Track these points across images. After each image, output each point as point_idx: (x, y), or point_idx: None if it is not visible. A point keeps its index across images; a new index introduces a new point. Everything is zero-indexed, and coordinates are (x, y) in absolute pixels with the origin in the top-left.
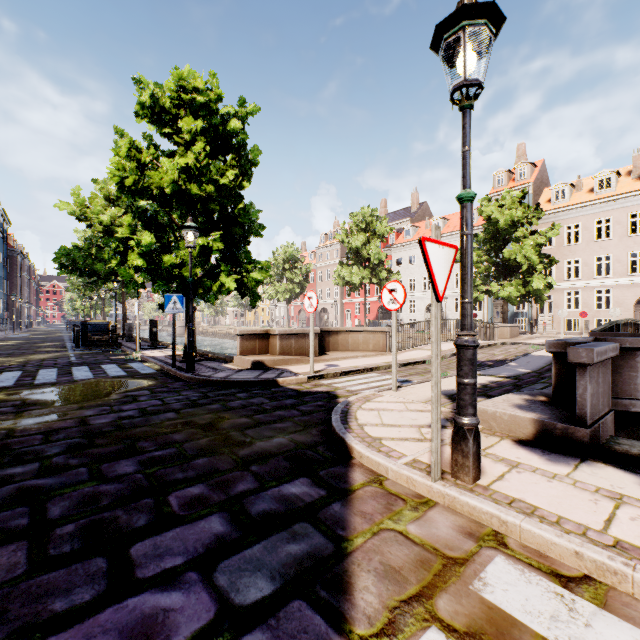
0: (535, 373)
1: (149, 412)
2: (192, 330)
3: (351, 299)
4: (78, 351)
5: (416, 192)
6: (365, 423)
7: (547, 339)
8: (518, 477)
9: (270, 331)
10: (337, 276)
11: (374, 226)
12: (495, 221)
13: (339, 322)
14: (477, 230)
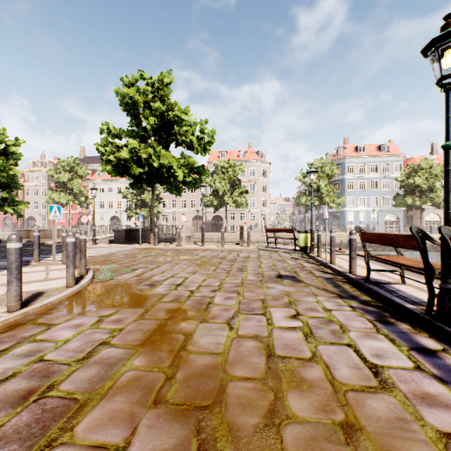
0: None
1: None
2: None
3: None
4: None
5: None
6: None
7: None
8: (102, 245)
9: (31, 229)
10: (49, 197)
11: (76, 169)
12: None
13: (46, 227)
14: None
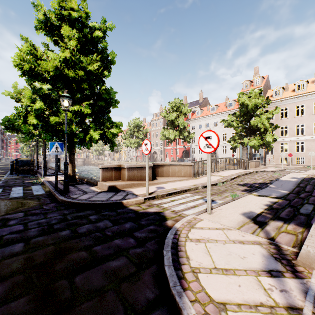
0: (293, 194)
1: (1, 242)
2: (67, 166)
3: (169, 147)
4: (9, 176)
5: (202, 92)
6: (198, 267)
7: (274, 168)
8: None
9: (121, 165)
10: (162, 135)
11: (181, 109)
12: (246, 105)
13: (162, 158)
14: (234, 111)
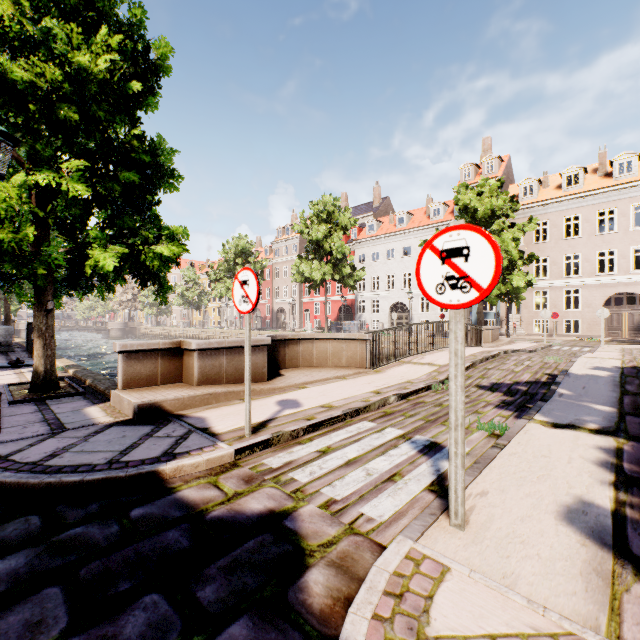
0: (633, 416)
1: None
2: None
3: (310, 298)
4: None
5: (378, 186)
6: None
7: (528, 342)
8: None
9: (183, 344)
10: (295, 271)
11: (336, 217)
12: (473, 211)
13: (297, 323)
14: (444, 226)
